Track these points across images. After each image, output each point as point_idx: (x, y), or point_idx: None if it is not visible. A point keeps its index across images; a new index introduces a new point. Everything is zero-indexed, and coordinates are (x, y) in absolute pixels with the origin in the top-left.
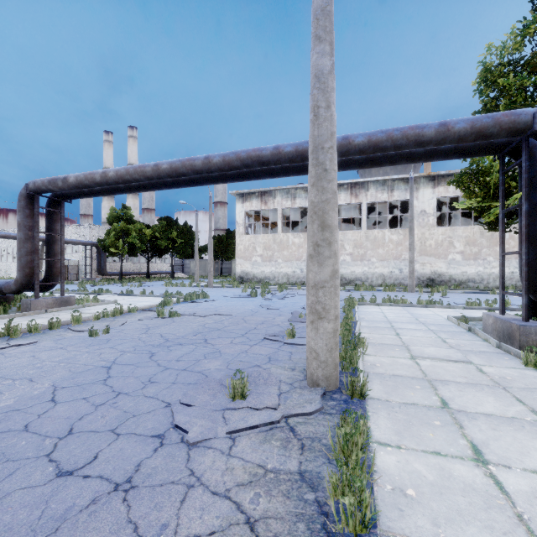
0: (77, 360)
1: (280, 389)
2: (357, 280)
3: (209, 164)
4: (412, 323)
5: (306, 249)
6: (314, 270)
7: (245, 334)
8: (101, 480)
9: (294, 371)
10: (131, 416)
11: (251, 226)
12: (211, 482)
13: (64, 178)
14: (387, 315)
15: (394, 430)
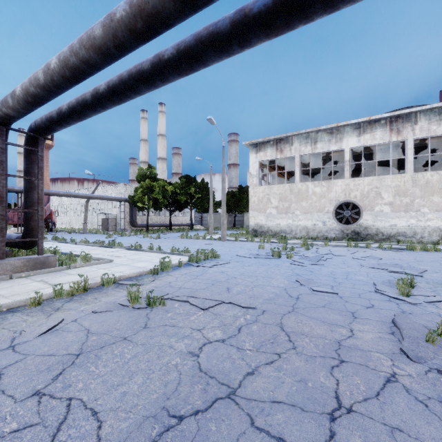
0: None
1: None
2: (399, 235)
3: None
4: None
5: (330, 199)
6: None
7: None
8: None
9: None
10: None
11: (264, 178)
12: None
13: (12, 91)
14: None
15: None
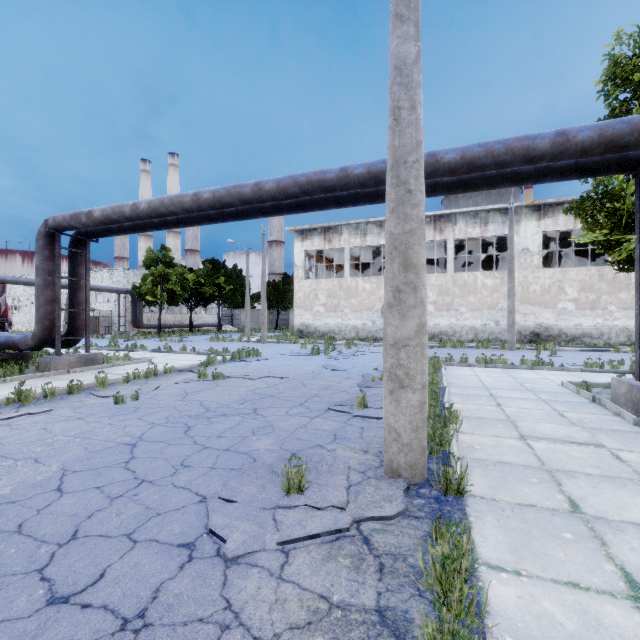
0: (96, 434)
1: (349, 480)
2: (441, 335)
3: (260, 191)
4: (516, 390)
5: (379, 297)
6: (394, 323)
7: (304, 402)
8: (105, 612)
9: (366, 454)
10: (154, 515)
11: (312, 270)
12: (254, 622)
13: (88, 212)
14: (483, 380)
15: (508, 545)
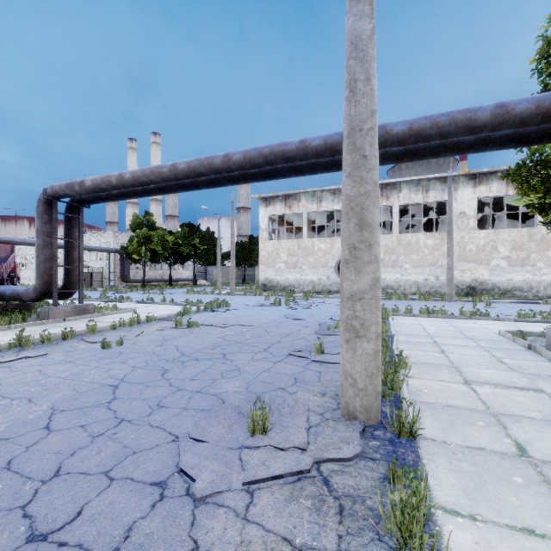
0: (84, 376)
1: (309, 421)
2: (388, 288)
3: (229, 162)
4: (457, 338)
5: (333, 255)
6: (350, 278)
7: (268, 348)
8: None
9: (324, 396)
10: (130, 453)
11: (274, 232)
12: None
13: (80, 182)
14: (426, 328)
15: (462, 488)
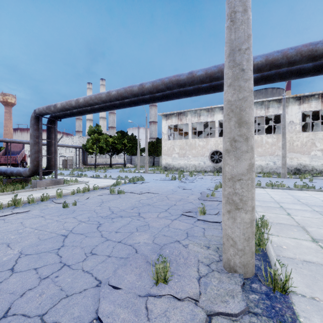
0: (47, 227)
1: (199, 272)
2: None
3: (142, 88)
4: (296, 204)
5: (207, 149)
6: (231, 164)
7: (167, 209)
8: None
9: (209, 249)
10: (64, 296)
11: (171, 135)
12: None
13: (54, 105)
14: (273, 196)
15: None
